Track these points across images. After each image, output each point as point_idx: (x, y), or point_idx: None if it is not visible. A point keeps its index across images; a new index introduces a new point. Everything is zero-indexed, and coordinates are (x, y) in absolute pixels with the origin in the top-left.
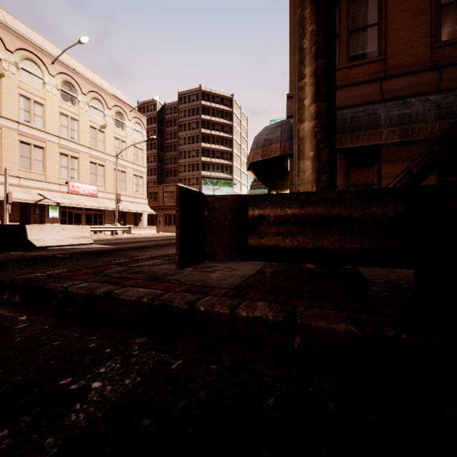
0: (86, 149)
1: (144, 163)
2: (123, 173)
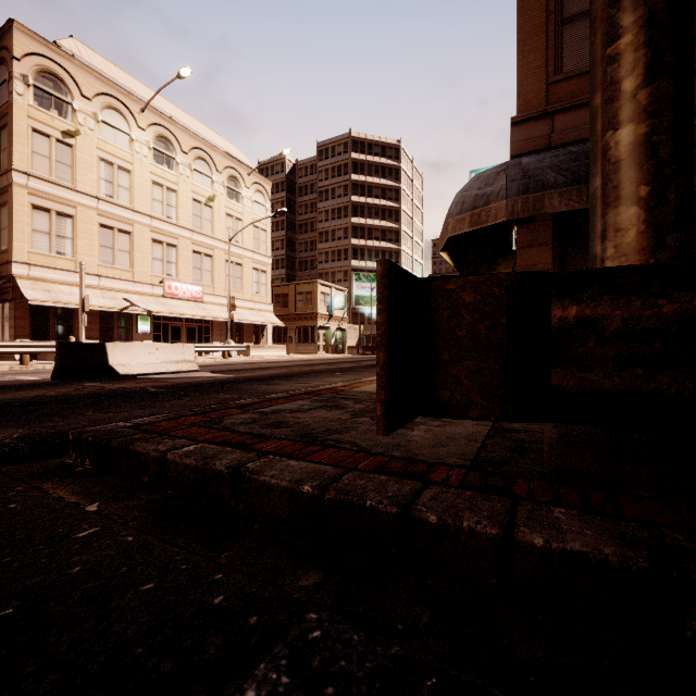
0: (188, 233)
1: (268, 251)
2: (239, 267)
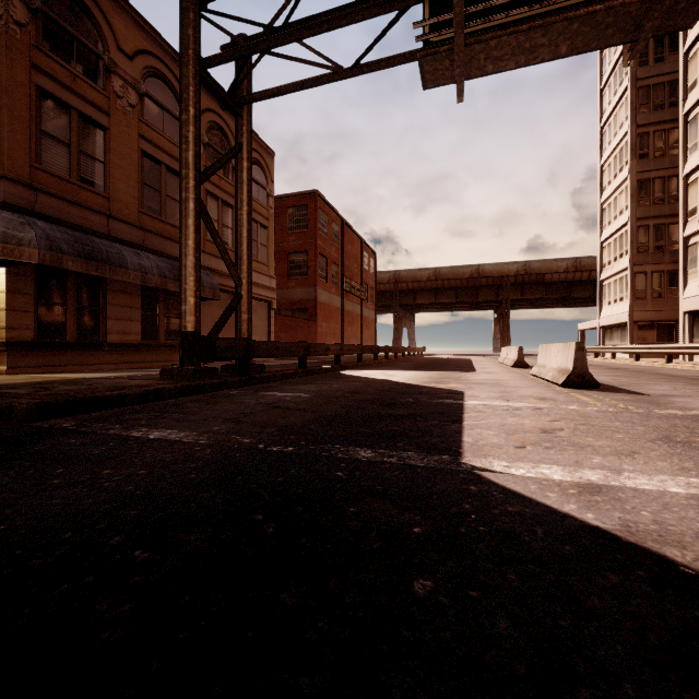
0: None
1: None
2: None
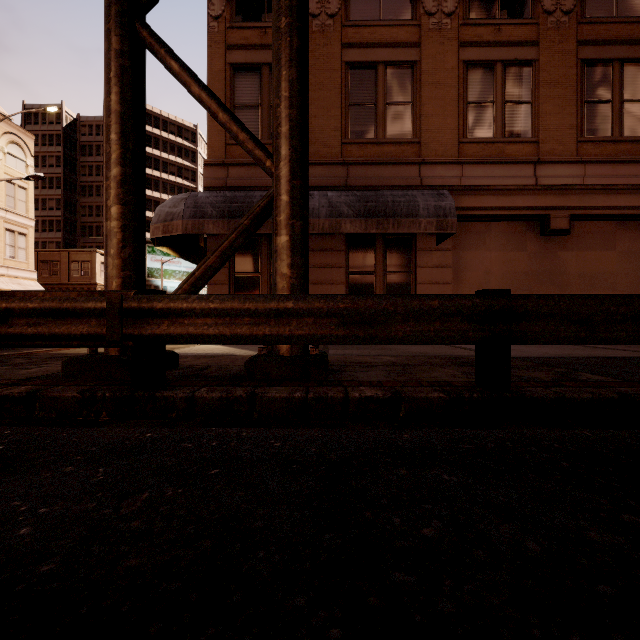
0: None
1: (30, 212)
2: None
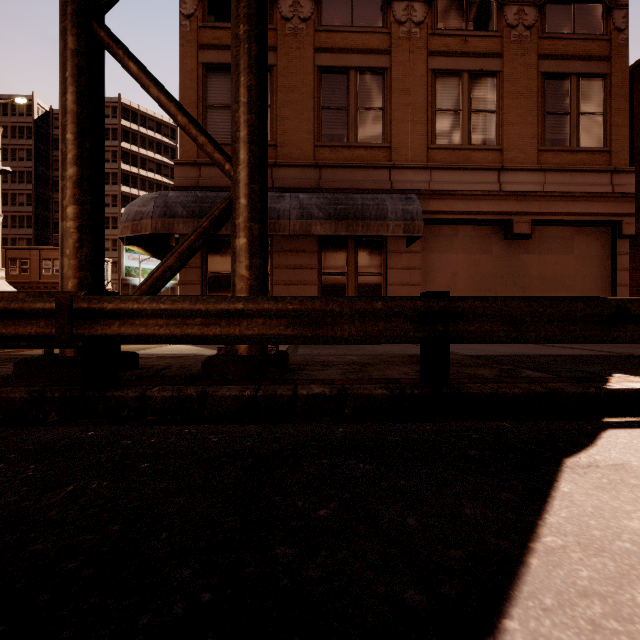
0: None
1: None
2: None
